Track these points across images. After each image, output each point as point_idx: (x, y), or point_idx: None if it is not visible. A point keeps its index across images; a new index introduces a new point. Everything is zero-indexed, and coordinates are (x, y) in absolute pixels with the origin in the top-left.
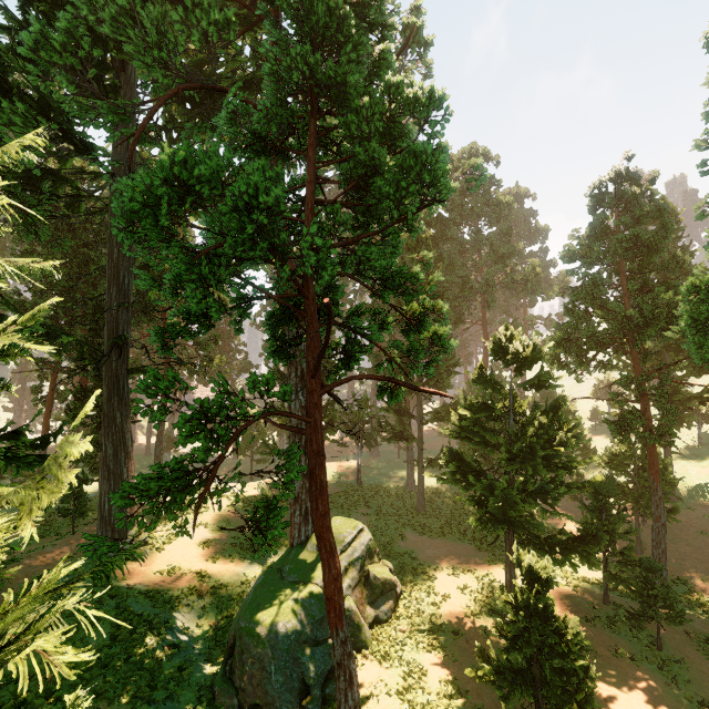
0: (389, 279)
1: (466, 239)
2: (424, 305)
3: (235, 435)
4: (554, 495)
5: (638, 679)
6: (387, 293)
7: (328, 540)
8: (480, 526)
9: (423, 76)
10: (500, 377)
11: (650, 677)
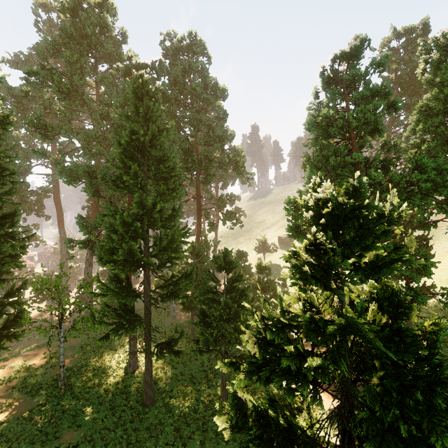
0: None
1: (189, 115)
2: None
3: None
4: None
5: None
6: None
7: None
8: None
9: None
10: (206, 241)
11: None
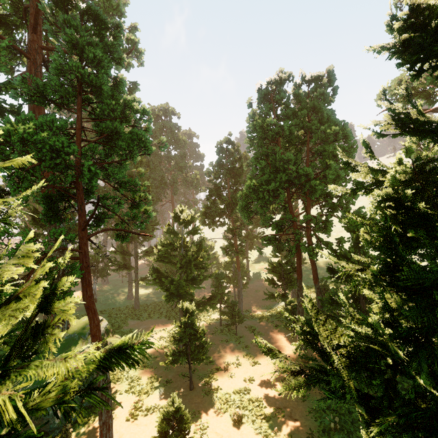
0: (123, 183)
1: (163, 156)
2: (140, 195)
3: (40, 260)
4: (199, 280)
5: (228, 347)
6: (122, 189)
7: (93, 307)
8: (167, 300)
9: (138, 64)
10: (181, 231)
11: (232, 345)
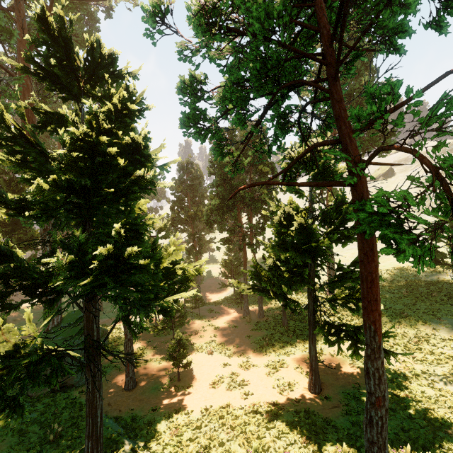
0: None
1: None
2: None
3: None
4: None
5: (195, 323)
6: None
7: None
8: None
9: None
10: None
11: (197, 321)
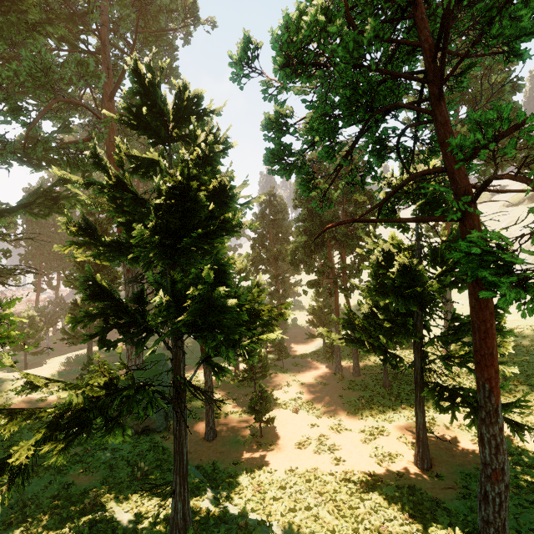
0: None
1: None
2: None
3: None
4: None
5: (278, 377)
6: None
7: None
8: None
9: None
10: None
11: (281, 375)
